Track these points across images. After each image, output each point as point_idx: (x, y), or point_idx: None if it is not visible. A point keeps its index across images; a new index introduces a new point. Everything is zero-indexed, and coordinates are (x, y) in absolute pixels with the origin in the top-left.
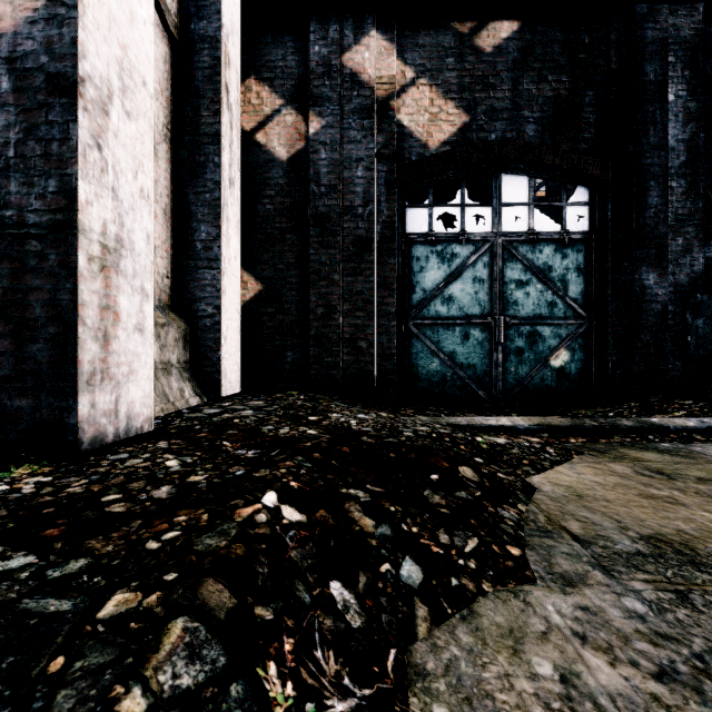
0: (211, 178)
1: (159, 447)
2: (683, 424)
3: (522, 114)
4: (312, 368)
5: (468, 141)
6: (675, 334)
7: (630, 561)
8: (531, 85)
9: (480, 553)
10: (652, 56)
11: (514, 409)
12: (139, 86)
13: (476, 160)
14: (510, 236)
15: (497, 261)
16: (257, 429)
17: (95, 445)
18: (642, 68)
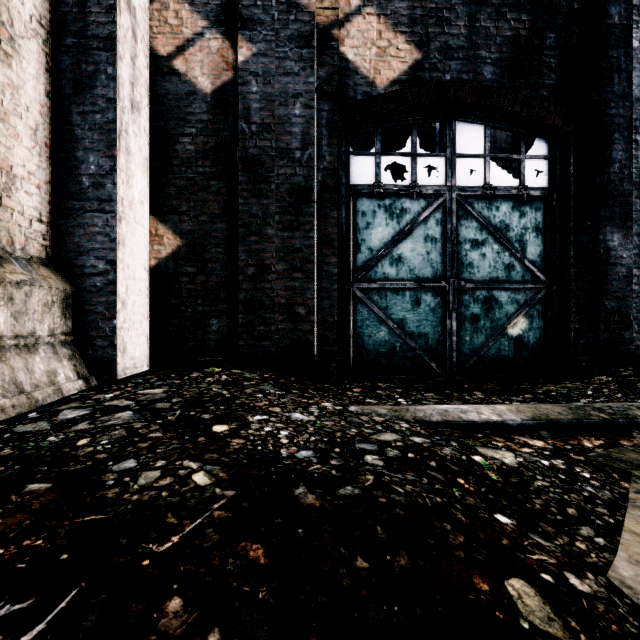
0: (103, 94)
1: None
2: None
3: (479, 53)
4: (240, 339)
5: (421, 81)
6: None
7: None
8: (488, 22)
9: None
10: None
11: (473, 385)
12: None
13: (429, 103)
14: (465, 190)
15: (451, 218)
16: (95, 475)
17: None
18: (606, 9)
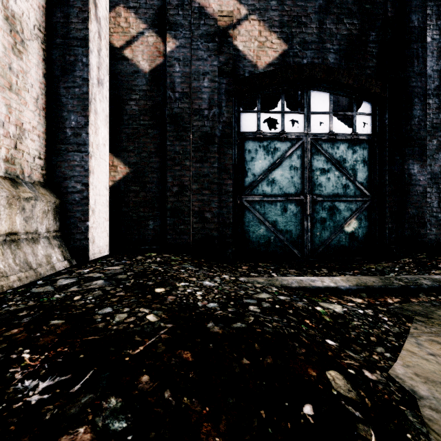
0: (80, 75)
1: None
2: None
3: (325, 46)
4: (168, 234)
5: (287, 64)
6: (432, 208)
7: None
8: (332, 25)
9: None
10: (416, 8)
11: (321, 264)
12: None
13: (293, 78)
14: (316, 136)
15: (307, 154)
16: (89, 316)
17: None
18: (409, 17)
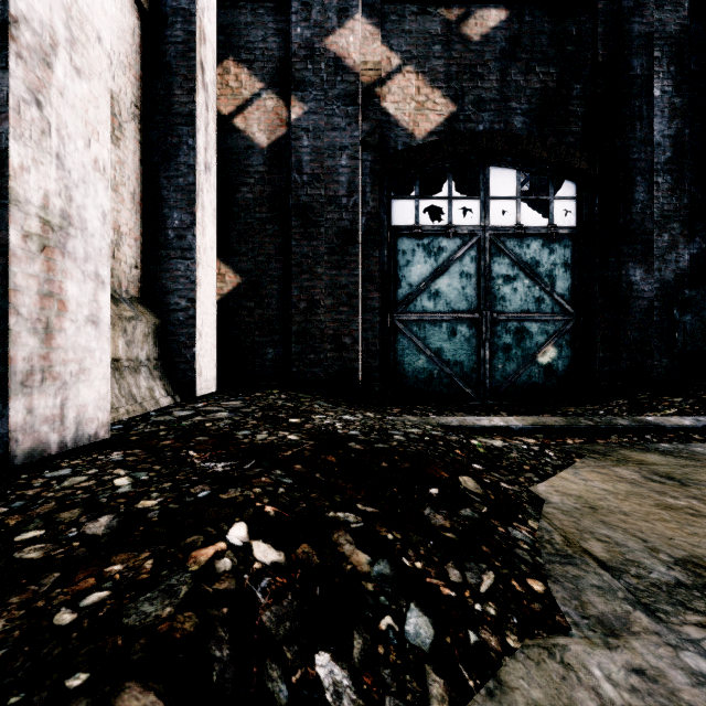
0: (185, 161)
1: (111, 460)
2: (679, 423)
3: (510, 105)
4: (293, 366)
5: (456, 132)
6: (661, 330)
7: (673, 595)
8: (519, 76)
9: (498, 592)
10: (639, 50)
11: (502, 408)
12: (93, 41)
13: (464, 151)
14: (497, 230)
15: (485, 256)
16: (231, 435)
17: (32, 458)
18: (629, 62)
